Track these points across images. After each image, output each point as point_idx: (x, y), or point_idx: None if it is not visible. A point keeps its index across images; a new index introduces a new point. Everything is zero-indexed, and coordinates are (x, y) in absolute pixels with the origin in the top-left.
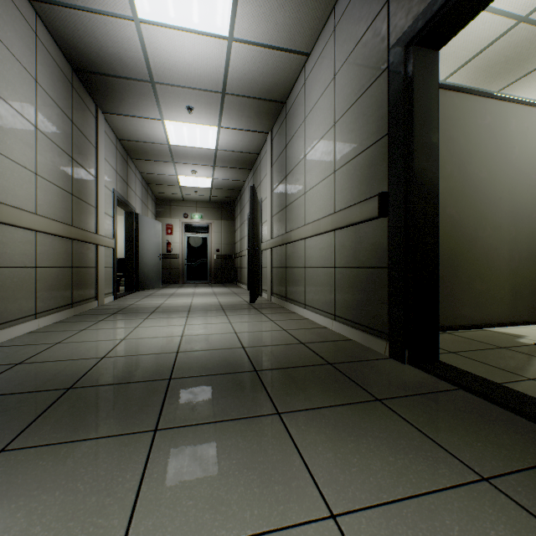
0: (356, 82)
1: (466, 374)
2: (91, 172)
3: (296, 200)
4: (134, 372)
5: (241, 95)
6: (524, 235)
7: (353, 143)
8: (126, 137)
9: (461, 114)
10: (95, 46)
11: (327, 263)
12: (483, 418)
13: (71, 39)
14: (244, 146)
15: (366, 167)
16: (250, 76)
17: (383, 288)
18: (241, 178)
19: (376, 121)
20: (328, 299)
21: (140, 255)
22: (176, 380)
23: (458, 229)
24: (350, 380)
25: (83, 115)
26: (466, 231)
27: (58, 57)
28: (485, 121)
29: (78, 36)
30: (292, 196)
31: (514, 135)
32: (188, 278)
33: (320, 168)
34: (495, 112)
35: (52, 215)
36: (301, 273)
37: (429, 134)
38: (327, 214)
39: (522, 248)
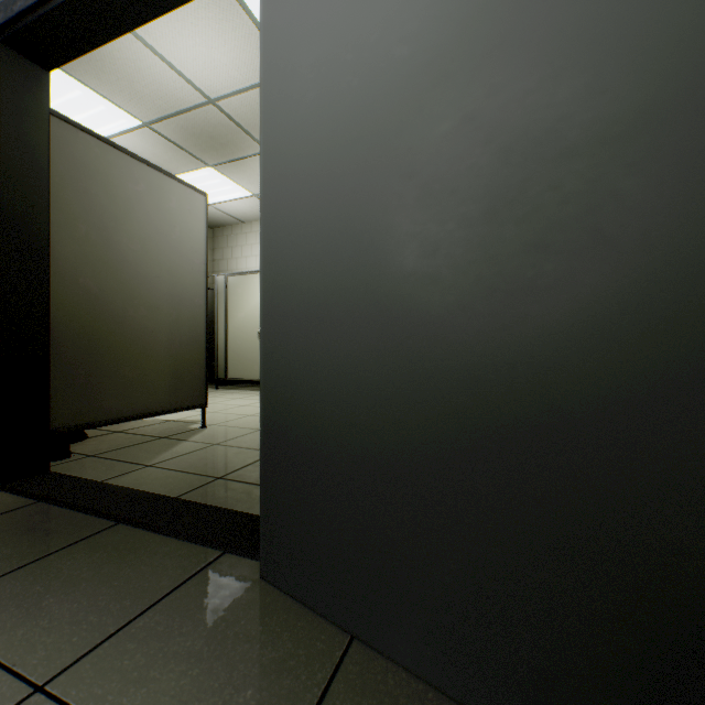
0: None
1: (66, 481)
2: None
3: None
4: None
5: None
6: (188, 319)
7: None
8: None
9: (104, 167)
10: None
11: None
12: (26, 530)
13: None
14: None
15: None
16: None
17: None
18: None
19: None
20: None
21: None
22: None
23: (100, 305)
24: None
25: None
26: (111, 309)
27: None
28: (139, 187)
29: None
30: None
31: (176, 214)
32: None
33: None
34: (152, 182)
35: None
36: None
37: (32, 174)
38: None
39: (185, 332)
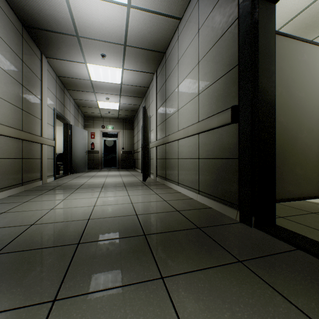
0: (214, 32)
1: (299, 236)
2: (37, 95)
3: (172, 115)
4: (52, 237)
5: (137, 47)
6: None
7: (212, 74)
8: (63, 75)
9: (287, 52)
10: (36, 8)
11: (193, 155)
12: None
13: (19, 3)
14: (139, 82)
15: (221, 89)
16: (142, 33)
17: (235, 173)
18: (137, 103)
19: (229, 56)
20: (194, 179)
21: (73, 151)
22: (83, 245)
23: (285, 131)
24: (215, 242)
25: (31, 57)
26: (290, 133)
27: (11, 15)
28: (303, 57)
29: (24, 0)
30: (170, 112)
31: None
32: (104, 165)
33: (188, 93)
34: (309, 52)
35: (6, 123)
36: (176, 162)
37: (269, 63)
38: (193, 123)
39: None
